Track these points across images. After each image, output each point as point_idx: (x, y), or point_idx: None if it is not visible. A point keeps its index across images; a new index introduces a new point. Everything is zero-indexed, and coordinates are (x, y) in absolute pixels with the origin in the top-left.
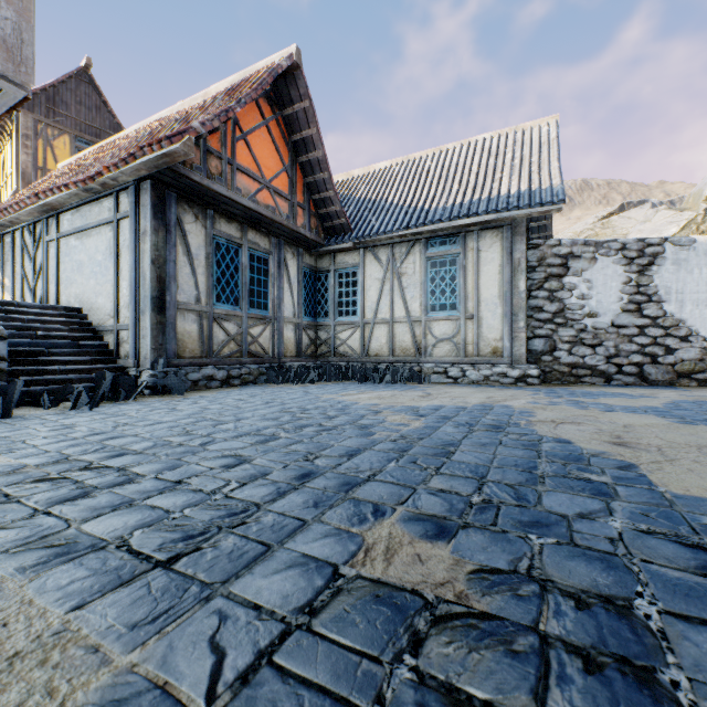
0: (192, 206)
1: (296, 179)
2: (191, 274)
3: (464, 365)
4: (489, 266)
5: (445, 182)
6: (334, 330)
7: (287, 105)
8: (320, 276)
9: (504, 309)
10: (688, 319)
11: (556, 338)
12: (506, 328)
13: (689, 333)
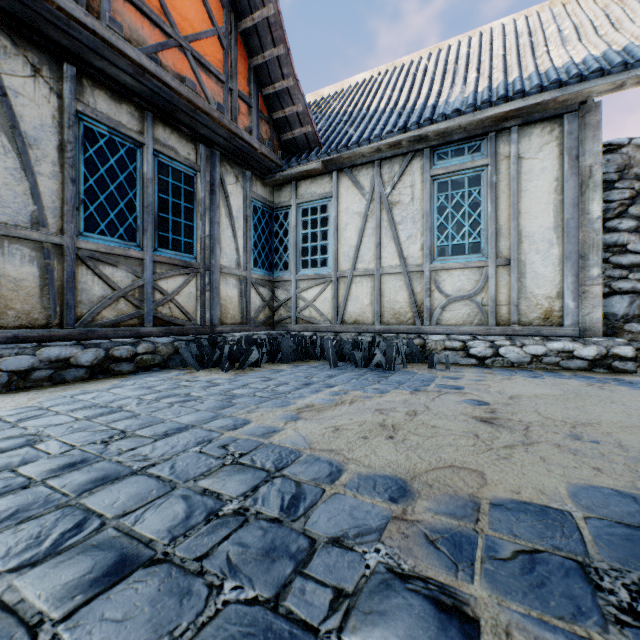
0: (24, 45)
1: (236, 55)
2: (21, 172)
3: (495, 337)
4: (538, 181)
5: (454, 75)
6: (296, 288)
7: None
8: (278, 215)
9: (565, 248)
10: None
11: None
12: (569, 278)
13: None
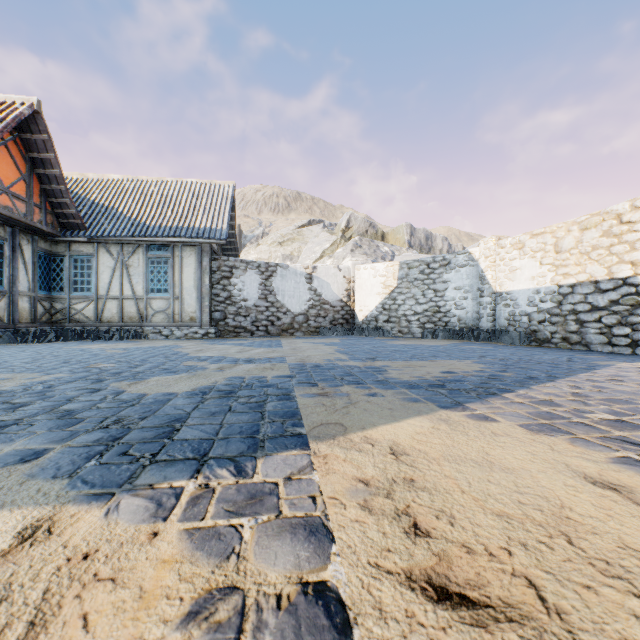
0: None
1: (34, 186)
2: None
3: (173, 327)
4: (189, 268)
5: (163, 207)
6: (70, 302)
7: (26, 132)
8: (56, 259)
9: (197, 295)
10: (287, 304)
11: (227, 312)
12: (198, 306)
13: (287, 310)
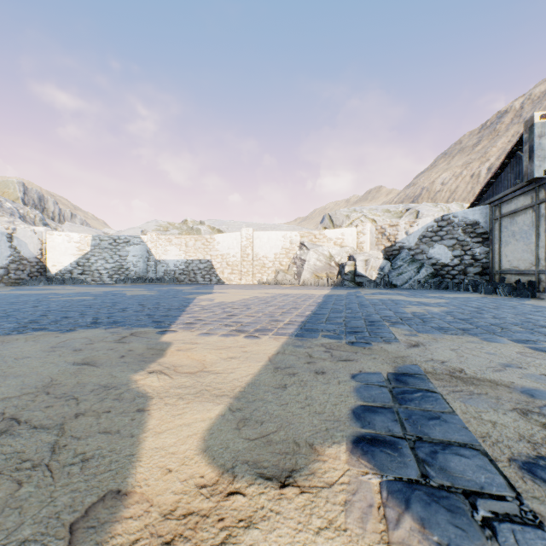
0: None
1: None
2: None
3: None
4: None
5: None
6: None
7: None
8: None
9: None
10: None
11: None
12: None
13: None
